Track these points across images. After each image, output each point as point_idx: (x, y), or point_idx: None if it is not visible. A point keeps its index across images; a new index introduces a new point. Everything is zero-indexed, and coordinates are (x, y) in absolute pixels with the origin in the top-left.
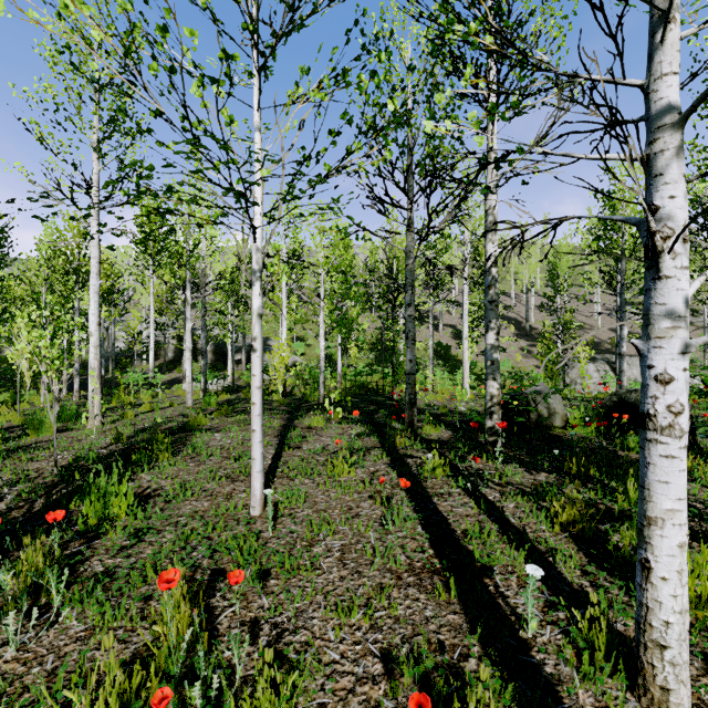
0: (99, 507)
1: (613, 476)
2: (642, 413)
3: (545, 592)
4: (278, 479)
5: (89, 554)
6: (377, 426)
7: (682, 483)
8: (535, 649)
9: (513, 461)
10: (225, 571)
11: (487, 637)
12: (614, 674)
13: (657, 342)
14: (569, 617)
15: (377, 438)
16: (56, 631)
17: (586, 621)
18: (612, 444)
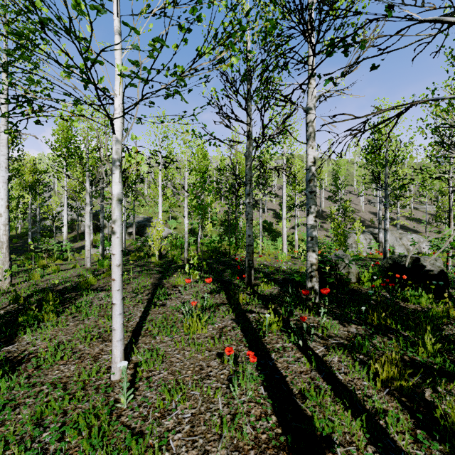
0: None
1: (405, 326)
2: None
3: None
4: (142, 337)
5: None
6: (225, 284)
7: None
8: None
9: (328, 314)
10: None
11: None
12: None
13: None
14: None
15: (225, 295)
16: None
17: None
18: (393, 296)
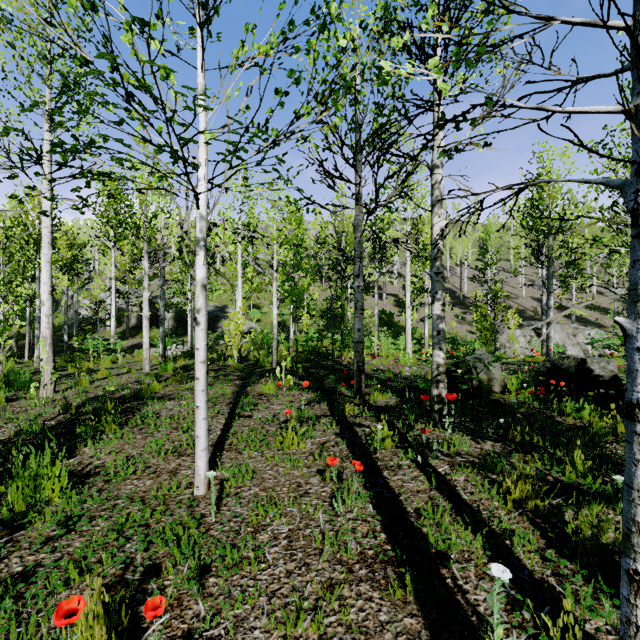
0: (28, 491)
1: (556, 444)
2: (629, 402)
3: (506, 584)
4: (226, 452)
5: (9, 549)
6: (327, 392)
7: None
8: None
9: (459, 429)
10: (159, 568)
11: None
12: None
13: None
14: (534, 617)
15: (327, 406)
16: None
17: (559, 629)
18: (549, 409)
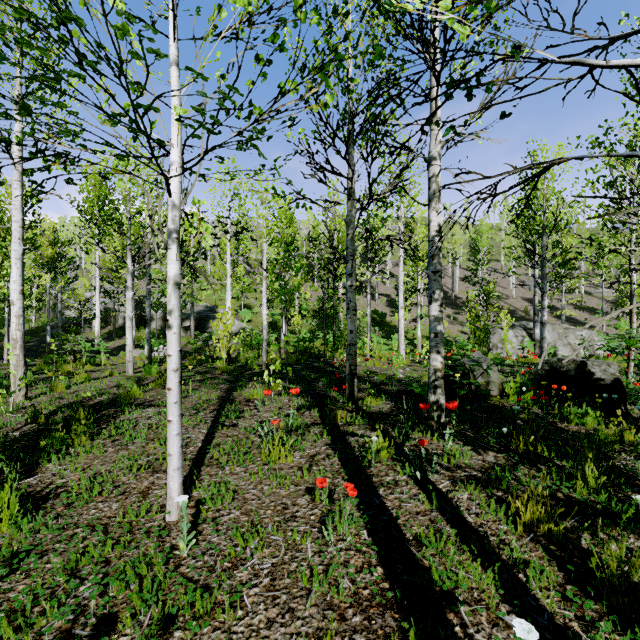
0: None
1: (562, 454)
2: None
3: None
4: (206, 468)
5: None
6: (318, 397)
7: None
8: None
9: (458, 438)
10: (115, 618)
11: None
12: None
13: None
14: None
15: (318, 412)
16: None
17: None
18: (549, 414)
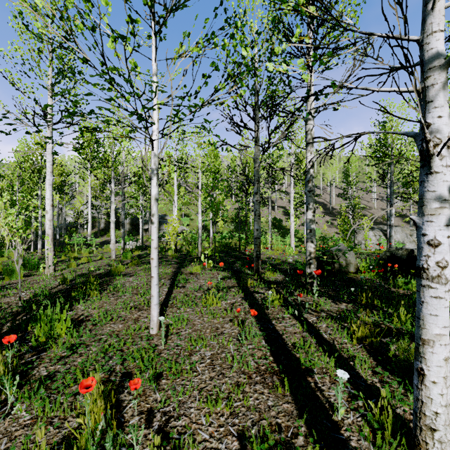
0: (46, 329)
1: (389, 305)
2: (418, 266)
3: (349, 387)
4: (169, 308)
5: (38, 363)
6: (235, 272)
7: (446, 316)
8: (344, 429)
9: (324, 295)
10: (131, 374)
11: (310, 420)
12: (398, 446)
13: (429, 217)
14: (365, 405)
15: (235, 280)
16: (10, 419)
17: (378, 409)
18: (387, 283)
